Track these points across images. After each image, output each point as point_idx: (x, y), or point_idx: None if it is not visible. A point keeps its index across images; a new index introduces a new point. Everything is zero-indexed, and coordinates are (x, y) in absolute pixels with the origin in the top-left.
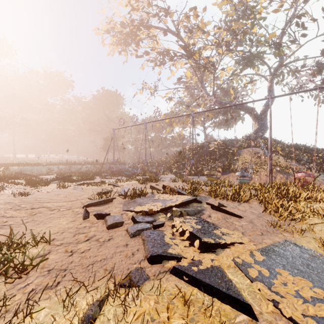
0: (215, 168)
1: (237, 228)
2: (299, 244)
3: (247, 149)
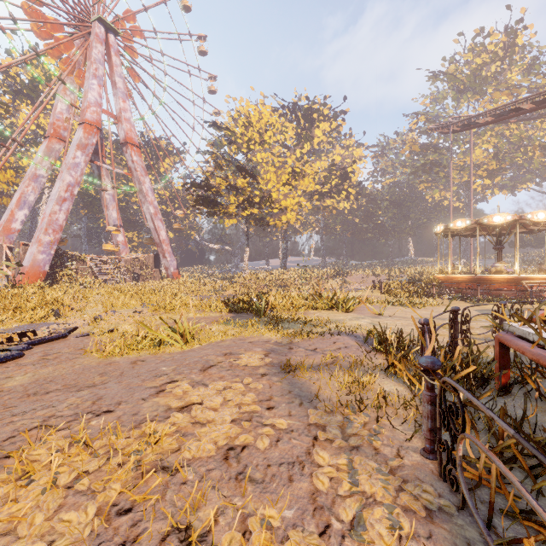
0: None
1: None
2: None
3: None
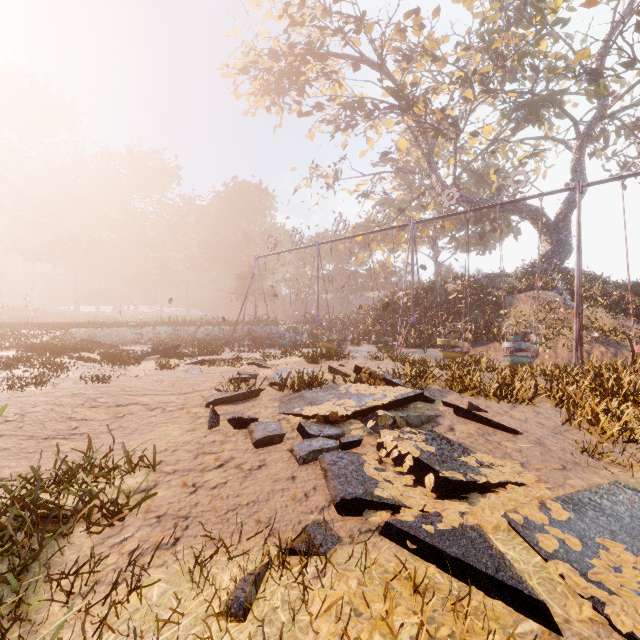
0: (459, 334)
1: (509, 453)
2: None
3: (526, 294)
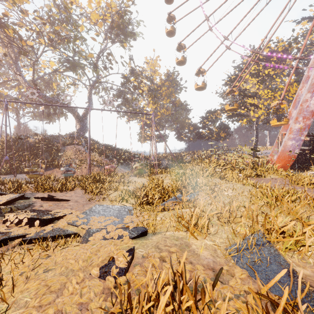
0: (37, 165)
1: (66, 207)
2: (102, 204)
3: (71, 146)
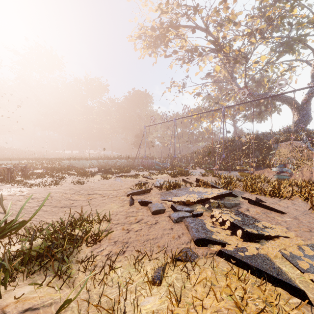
0: (248, 163)
1: (279, 223)
2: None
3: (285, 143)
